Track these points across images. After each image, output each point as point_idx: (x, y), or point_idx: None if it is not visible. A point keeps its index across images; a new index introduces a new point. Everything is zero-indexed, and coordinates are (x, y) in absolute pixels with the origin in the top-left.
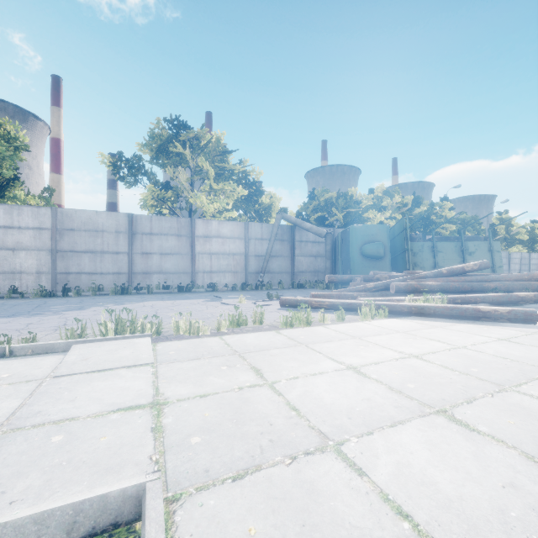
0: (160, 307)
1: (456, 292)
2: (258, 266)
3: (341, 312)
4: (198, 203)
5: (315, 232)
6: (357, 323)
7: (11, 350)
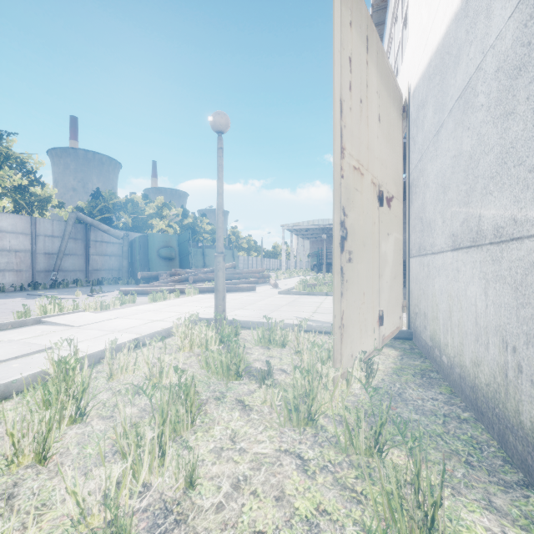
0: None
1: None
2: (48, 265)
3: (177, 292)
4: None
5: (113, 234)
6: (187, 297)
7: None
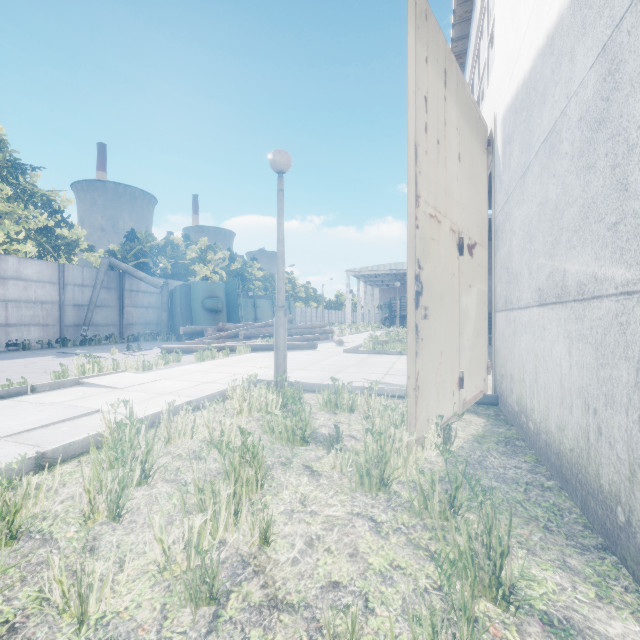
0: (17, 365)
1: None
2: (78, 318)
3: (226, 350)
4: None
5: (151, 282)
6: (237, 356)
7: (35, 388)
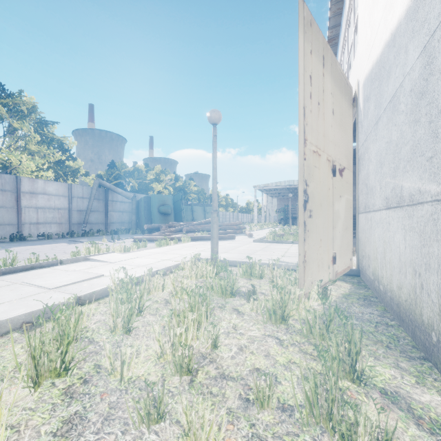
0: (46, 248)
1: (208, 231)
2: (80, 219)
3: (175, 240)
4: (12, 159)
5: (125, 195)
6: (183, 244)
7: (62, 261)
